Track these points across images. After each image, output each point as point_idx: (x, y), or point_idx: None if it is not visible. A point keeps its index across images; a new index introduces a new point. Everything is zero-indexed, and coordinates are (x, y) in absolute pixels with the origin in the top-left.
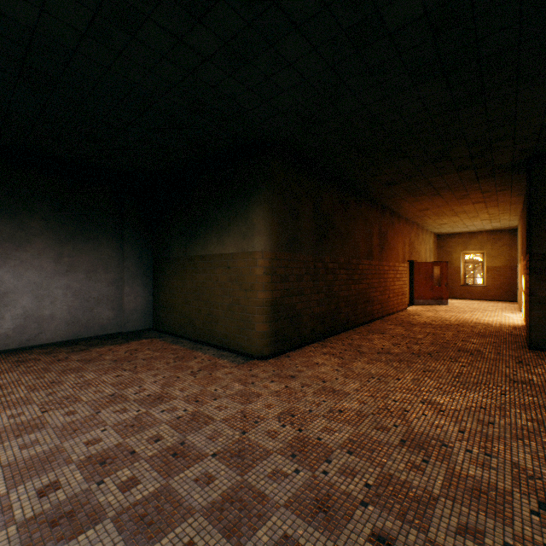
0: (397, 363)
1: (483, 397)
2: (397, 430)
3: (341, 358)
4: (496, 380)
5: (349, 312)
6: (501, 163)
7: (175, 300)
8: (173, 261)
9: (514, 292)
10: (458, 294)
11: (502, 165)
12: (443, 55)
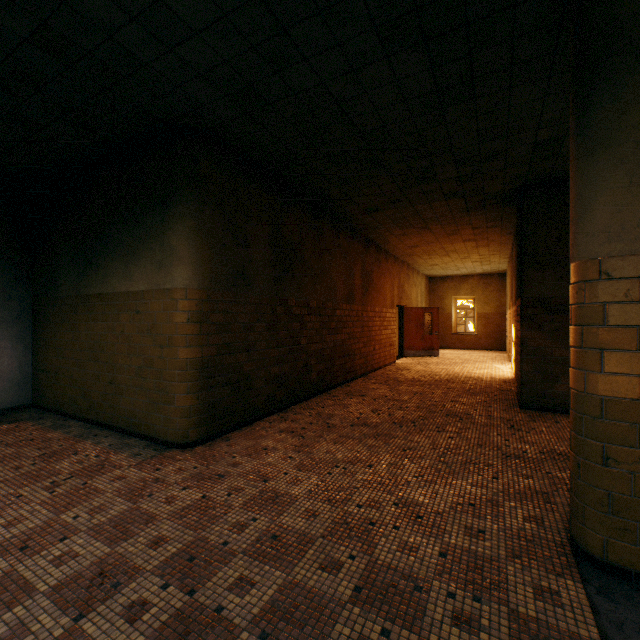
0: (374, 439)
1: (472, 485)
2: (354, 566)
3: (302, 437)
4: (488, 456)
5: (323, 370)
6: (492, 191)
7: (63, 362)
8: (61, 302)
9: (503, 340)
10: (450, 344)
11: (494, 194)
12: (421, 7)
